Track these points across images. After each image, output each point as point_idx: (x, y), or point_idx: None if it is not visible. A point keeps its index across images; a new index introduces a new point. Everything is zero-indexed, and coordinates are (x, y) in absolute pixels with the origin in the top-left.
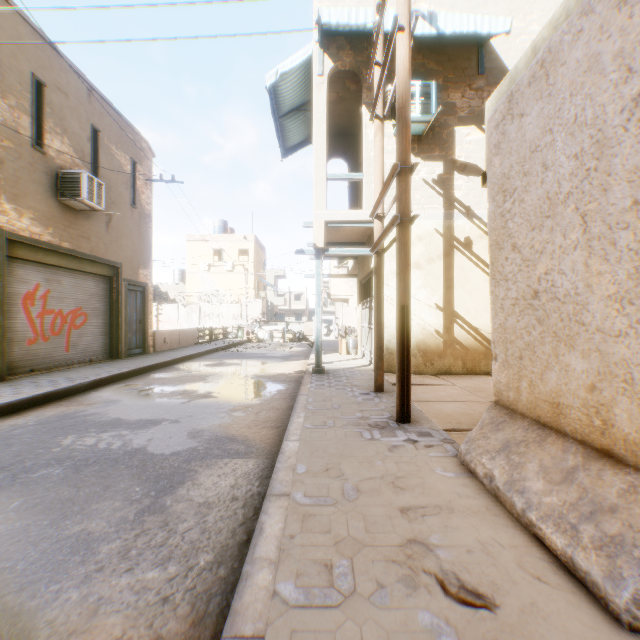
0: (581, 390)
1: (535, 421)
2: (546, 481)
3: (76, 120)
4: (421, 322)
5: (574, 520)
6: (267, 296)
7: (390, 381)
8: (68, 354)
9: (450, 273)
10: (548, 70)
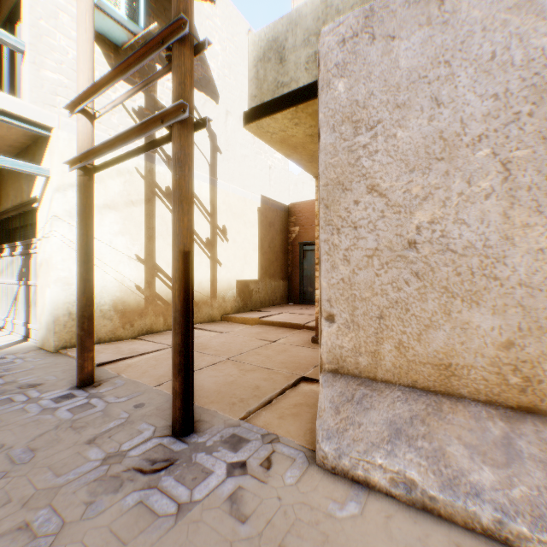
0: (490, 348)
1: (410, 387)
2: (492, 465)
3: None
4: (119, 276)
5: None
6: None
7: None
8: None
9: (152, 222)
10: None
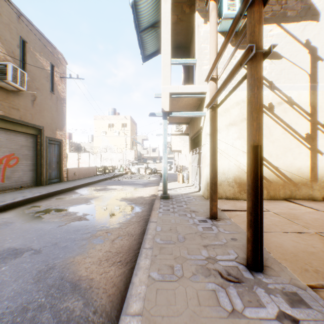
0: None
1: None
2: None
3: (8, 32)
4: (237, 163)
5: None
6: (138, 149)
7: (219, 207)
8: (3, 183)
9: None
10: None
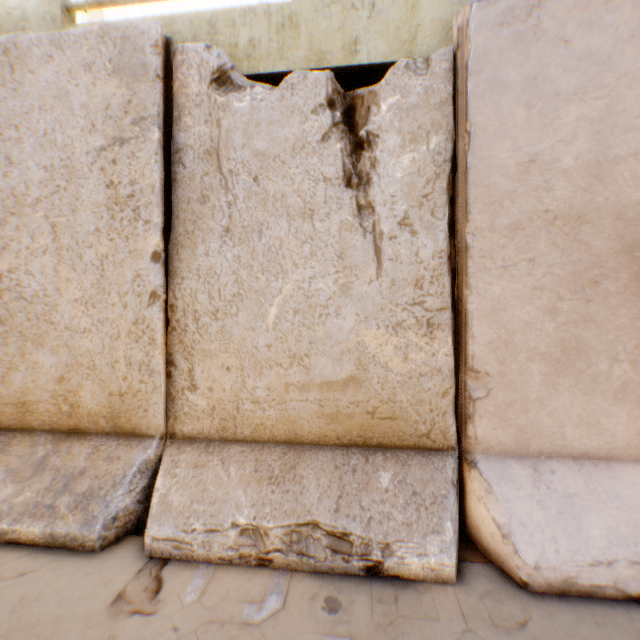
0: (53, 383)
1: None
2: (19, 482)
3: None
4: None
5: (53, 500)
6: None
7: None
8: None
9: None
10: (16, 64)
